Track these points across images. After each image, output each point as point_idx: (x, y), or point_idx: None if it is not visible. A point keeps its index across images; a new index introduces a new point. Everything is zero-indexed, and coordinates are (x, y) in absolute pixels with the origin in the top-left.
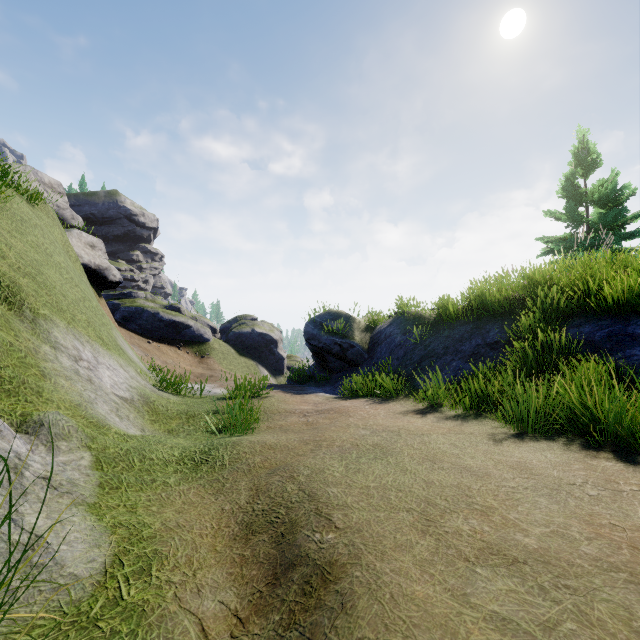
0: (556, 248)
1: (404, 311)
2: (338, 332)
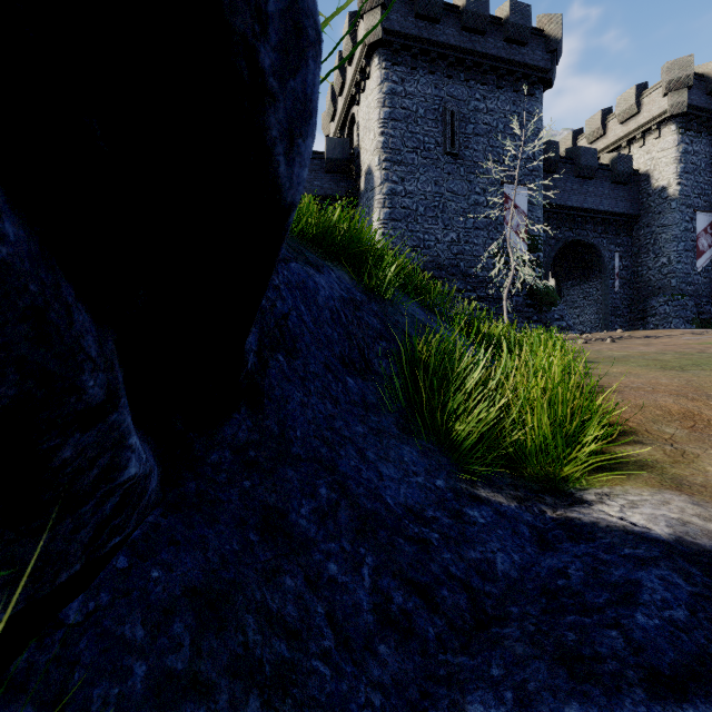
0: None
1: None
2: None
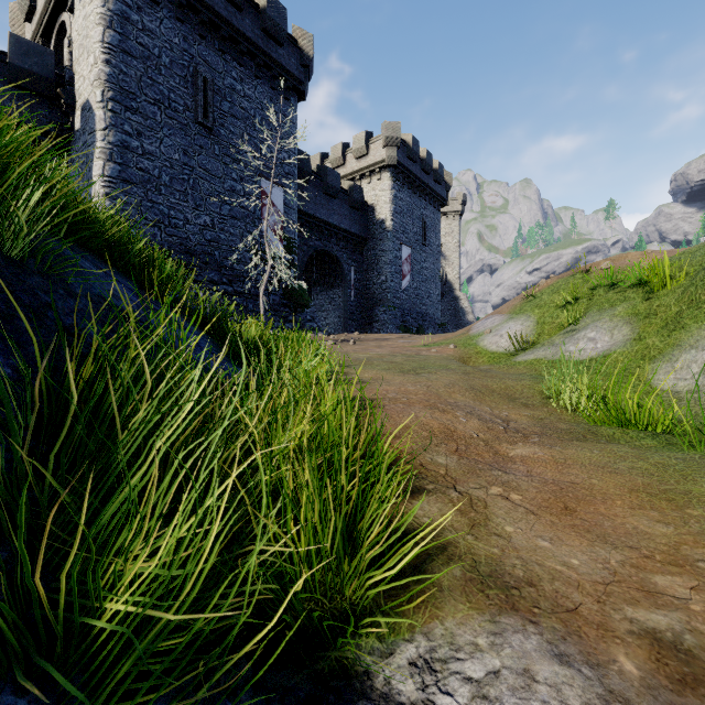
0: None
1: None
2: None
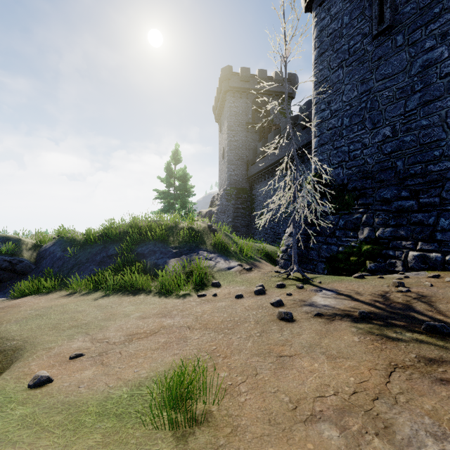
0: (159, 197)
1: (65, 235)
2: (7, 252)
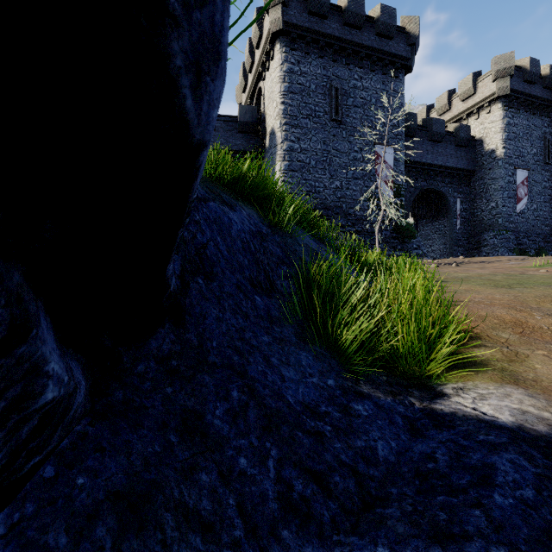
0: None
1: None
2: None
